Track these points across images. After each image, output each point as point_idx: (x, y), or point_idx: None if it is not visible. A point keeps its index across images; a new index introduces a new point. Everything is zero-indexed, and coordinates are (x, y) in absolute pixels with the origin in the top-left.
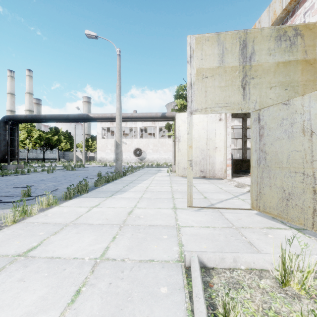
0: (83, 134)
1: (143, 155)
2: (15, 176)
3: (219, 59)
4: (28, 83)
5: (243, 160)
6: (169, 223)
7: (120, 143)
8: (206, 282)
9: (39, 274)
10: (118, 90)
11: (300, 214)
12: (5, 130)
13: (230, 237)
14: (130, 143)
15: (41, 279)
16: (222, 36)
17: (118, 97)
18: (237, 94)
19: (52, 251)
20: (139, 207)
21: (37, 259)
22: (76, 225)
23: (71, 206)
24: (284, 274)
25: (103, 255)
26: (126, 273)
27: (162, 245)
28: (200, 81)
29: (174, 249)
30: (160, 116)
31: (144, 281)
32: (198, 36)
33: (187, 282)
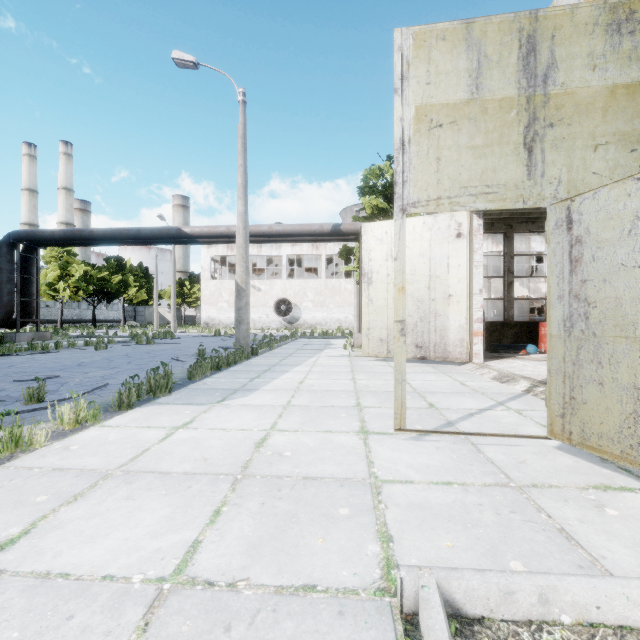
0: (173, 271)
1: (295, 313)
2: (27, 355)
3: (470, 81)
4: (64, 169)
5: (506, 323)
6: (352, 472)
7: (245, 287)
8: None
9: None
10: (240, 177)
11: None
12: (11, 260)
13: (509, 514)
14: (267, 288)
15: None
16: (478, 29)
17: (241, 191)
18: (515, 164)
19: (53, 555)
20: (283, 428)
21: (7, 579)
22: (130, 476)
23: (128, 426)
24: None
25: (183, 568)
26: (236, 634)
27: (336, 539)
28: (425, 136)
29: (368, 550)
30: (329, 230)
31: None
32: (420, 29)
33: None
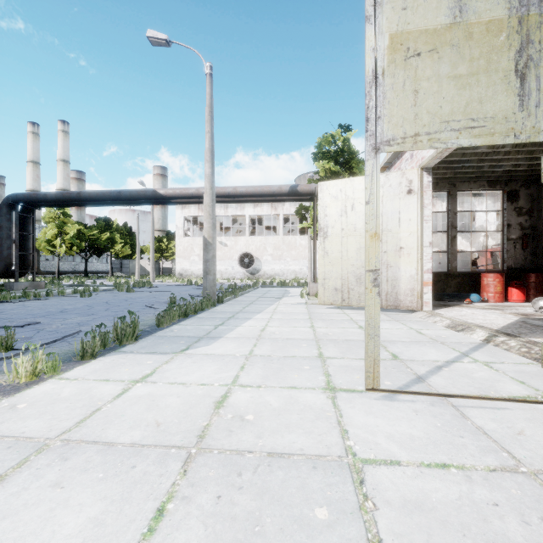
0: (152, 229)
1: (256, 265)
2: (19, 302)
3: (453, 4)
4: (61, 144)
5: (449, 274)
6: (324, 446)
7: (212, 241)
8: None
9: None
10: (207, 142)
11: None
12: (10, 219)
13: (542, 524)
14: (232, 244)
15: None
16: None
17: (208, 155)
18: (504, 93)
19: None
20: (245, 383)
21: None
22: (68, 448)
23: (86, 379)
24: None
25: None
26: None
27: None
28: (401, 67)
29: None
30: (287, 191)
31: None
32: None
33: None
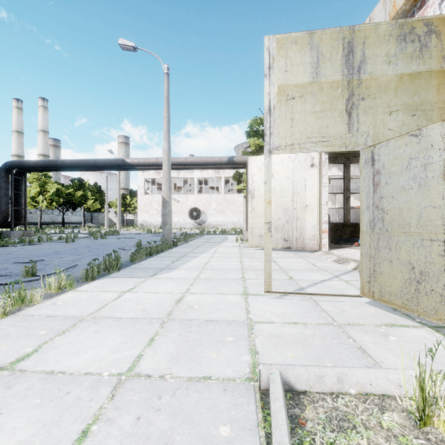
0: (118, 189)
1: (203, 217)
2: (19, 246)
3: (312, 70)
4: (42, 117)
5: (345, 224)
6: (236, 317)
7: (169, 200)
8: (294, 417)
9: (27, 400)
10: (165, 125)
11: (439, 305)
12: (7, 181)
13: (330, 340)
14: (183, 200)
15: (29, 410)
16: (317, 37)
17: (166, 135)
18: (340, 123)
19: (54, 362)
20: (194, 292)
21: (28, 374)
22: (96, 320)
23: (93, 291)
24: (423, 406)
25: (132, 368)
26: (165, 400)
27: (224, 353)
28: (284, 105)
29: (243, 359)
30: (226, 161)
31: (194, 414)
32: (280, 37)
33: (264, 417)
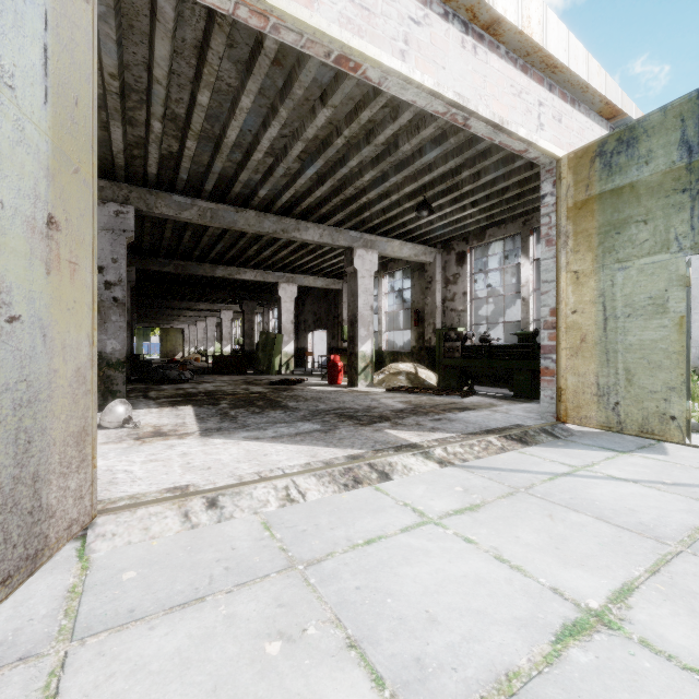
0: None
1: None
2: None
3: None
4: None
5: None
6: None
7: None
8: None
9: None
10: None
11: None
12: None
13: None
14: None
15: None
16: None
17: None
18: None
19: None
20: None
21: None
22: None
23: None
24: None
25: None
26: None
27: None
28: None
29: None
30: None
31: None
32: None
33: None
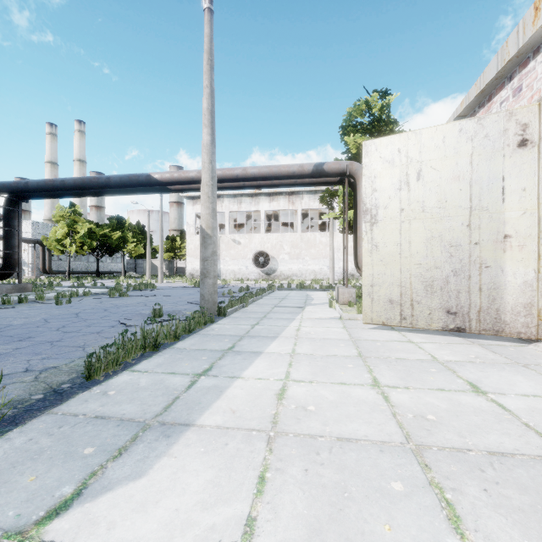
0: (160, 227)
1: (272, 264)
2: None
3: None
4: (78, 143)
5: None
6: None
7: (212, 233)
8: None
9: None
10: (206, 100)
11: None
12: None
13: None
14: (246, 242)
15: None
16: None
17: (207, 117)
18: None
19: None
20: None
21: None
22: None
23: None
24: None
25: None
26: None
27: None
28: None
29: None
30: (310, 170)
31: None
32: None
33: None
